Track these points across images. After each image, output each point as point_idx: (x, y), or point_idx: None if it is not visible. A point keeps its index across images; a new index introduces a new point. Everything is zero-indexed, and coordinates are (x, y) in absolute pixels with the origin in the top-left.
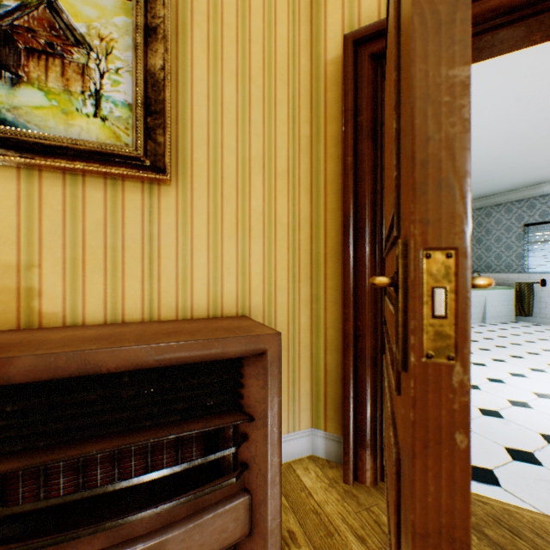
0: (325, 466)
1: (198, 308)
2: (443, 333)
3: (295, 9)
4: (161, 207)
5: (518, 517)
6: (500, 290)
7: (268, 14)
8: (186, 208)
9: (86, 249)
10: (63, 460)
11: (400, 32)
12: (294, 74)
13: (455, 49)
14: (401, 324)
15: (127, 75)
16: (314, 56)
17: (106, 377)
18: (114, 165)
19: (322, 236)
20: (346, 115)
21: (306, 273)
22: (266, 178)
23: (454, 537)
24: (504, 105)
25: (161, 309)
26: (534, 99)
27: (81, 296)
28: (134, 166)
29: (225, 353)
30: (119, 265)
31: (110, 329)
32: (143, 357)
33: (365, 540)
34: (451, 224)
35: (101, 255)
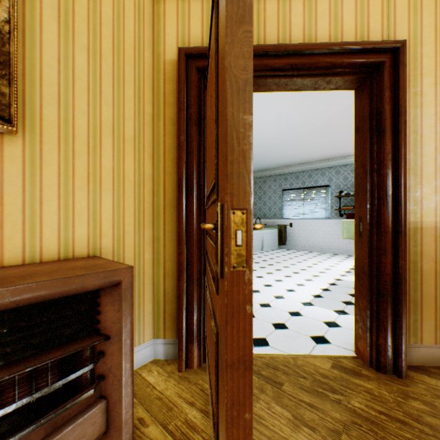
0: (165, 364)
1: (48, 251)
2: (241, 254)
3: (140, 11)
4: (4, 155)
5: (277, 359)
6: (271, 229)
7: (118, 7)
8: (34, 159)
9: None
10: None
11: (218, 76)
12: (140, 62)
13: (246, 105)
14: (220, 251)
15: None
16: (156, 53)
17: None
18: None
19: (162, 192)
20: (181, 106)
21: (149, 220)
22: (116, 141)
23: (246, 360)
24: (272, 116)
25: (4, 255)
26: (286, 116)
27: None
28: None
29: (85, 287)
30: None
31: None
32: None
33: (195, 403)
34: (245, 197)
35: None
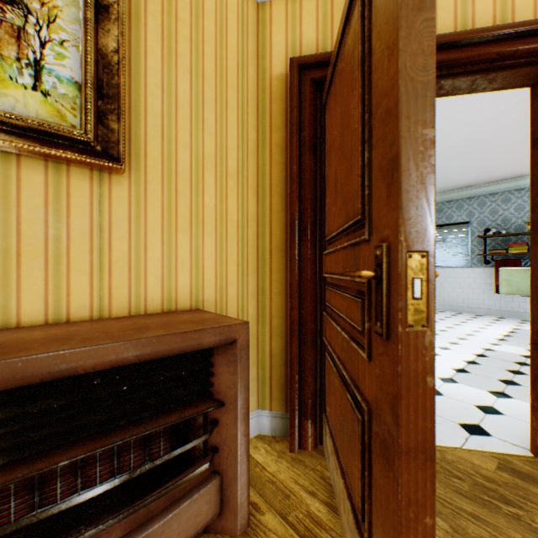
0: (272, 441)
1: (152, 303)
2: (419, 310)
3: (244, 21)
4: (112, 197)
5: None
6: None
7: (220, 19)
8: (139, 200)
9: (21, 240)
10: (28, 476)
11: (370, 84)
12: (243, 81)
13: (427, 116)
14: (385, 305)
15: (74, 49)
16: (261, 68)
17: (74, 380)
18: (60, 147)
19: (268, 234)
20: (293, 129)
21: (253, 267)
22: (218, 176)
23: (426, 448)
24: None
25: (112, 306)
26: None
27: (14, 293)
28: (83, 150)
29: (201, 344)
30: (64, 258)
31: (61, 329)
32: (122, 353)
33: (316, 493)
34: (424, 235)
35: (41, 247)
